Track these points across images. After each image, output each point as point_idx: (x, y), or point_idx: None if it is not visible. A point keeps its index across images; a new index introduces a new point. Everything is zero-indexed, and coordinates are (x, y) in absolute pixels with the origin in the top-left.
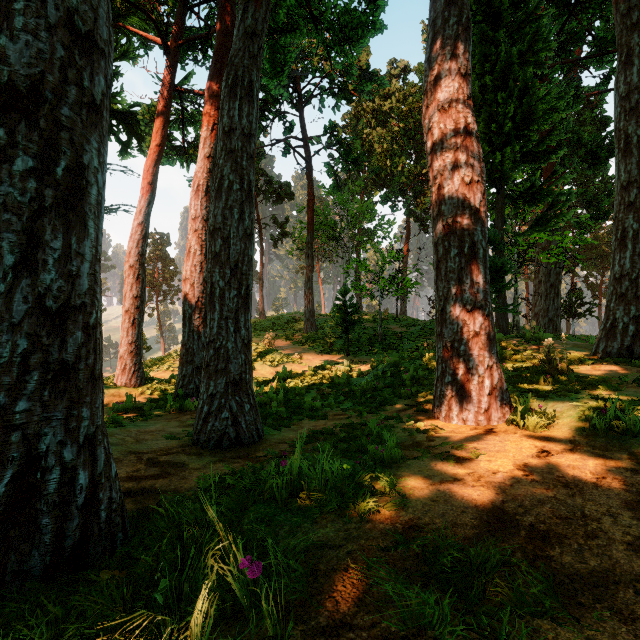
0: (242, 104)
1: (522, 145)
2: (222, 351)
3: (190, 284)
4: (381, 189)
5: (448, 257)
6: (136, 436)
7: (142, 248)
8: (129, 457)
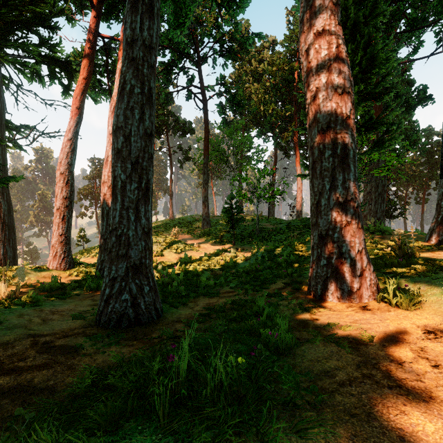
0: (143, 18)
1: (363, 88)
2: (123, 238)
3: (107, 186)
4: (257, 127)
5: (323, 158)
6: (45, 316)
7: (71, 159)
8: (25, 341)
